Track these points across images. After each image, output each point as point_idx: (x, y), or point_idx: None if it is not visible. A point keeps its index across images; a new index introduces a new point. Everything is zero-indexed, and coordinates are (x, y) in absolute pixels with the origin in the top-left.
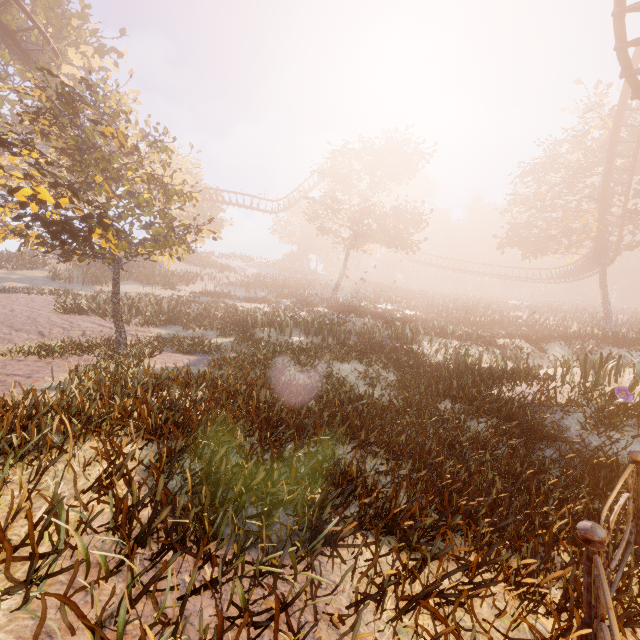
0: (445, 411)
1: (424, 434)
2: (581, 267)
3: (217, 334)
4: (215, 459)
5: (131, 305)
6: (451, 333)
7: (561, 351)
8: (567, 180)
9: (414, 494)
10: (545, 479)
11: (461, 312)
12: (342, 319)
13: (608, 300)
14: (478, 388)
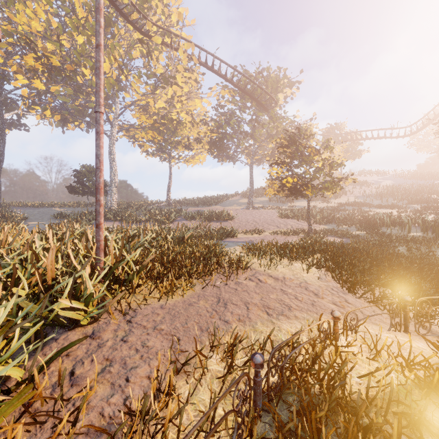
0: None
1: None
2: None
3: (355, 229)
4: (353, 261)
5: None
6: None
7: None
8: None
9: None
10: None
11: None
12: None
13: None
14: None
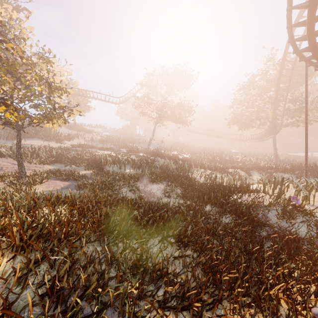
0: (209, 212)
1: (198, 227)
2: (264, 134)
3: (83, 168)
4: (59, 273)
5: (34, 152)
6: (207, 166)
7: (258, 175)
8: (259, 93)
9: (198, 275)
10: (264, 251)
11: (210, 155)
12: (152, 159)
13: (276, 150)
14: (224, 197)
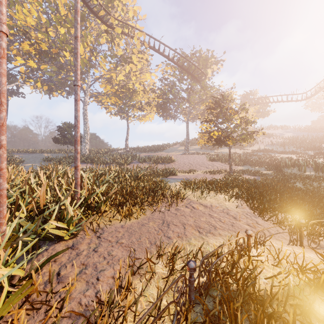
0: None
1: None
2: None
3: (265, 169)
4: (263, 193)
5: None
6: None
7: None
8: None
9: None
10: None
11: None
12: None
13: None
14: None
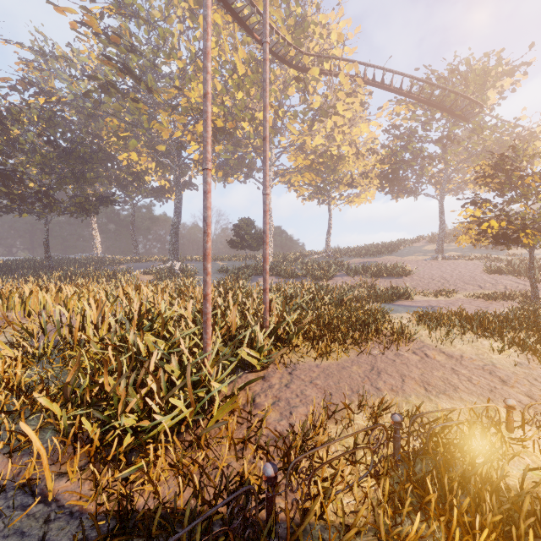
0: None
1: None
2: None
3: None
4: None
5: (540, 267)
6: None
7: None
8: None
9: None
10: None
11: None
12: None
13: None
14: None
